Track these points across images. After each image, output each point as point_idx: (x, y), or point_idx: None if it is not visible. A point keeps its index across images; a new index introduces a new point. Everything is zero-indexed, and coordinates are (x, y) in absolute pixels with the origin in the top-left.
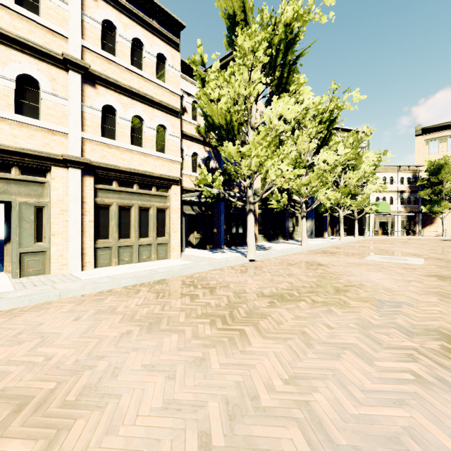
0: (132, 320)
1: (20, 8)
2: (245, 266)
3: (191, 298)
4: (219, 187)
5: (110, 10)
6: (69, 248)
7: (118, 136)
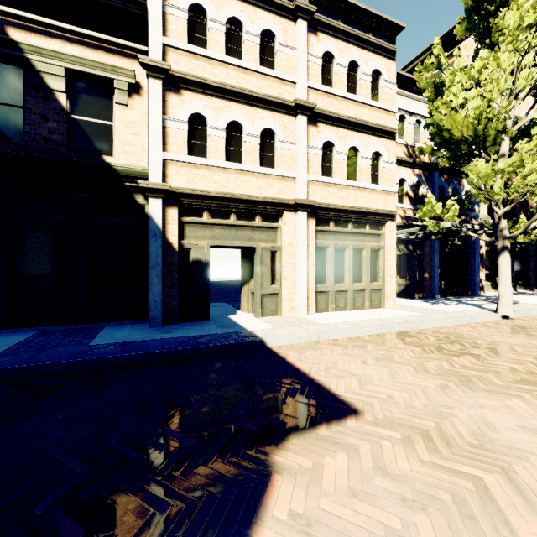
0: (430, 374)
1: (263, 68)
2: (504, 325)
3: (475, 358)
4: (453, 219)
5: (328, 40)
6: (298, 291)
7: (335, 173)
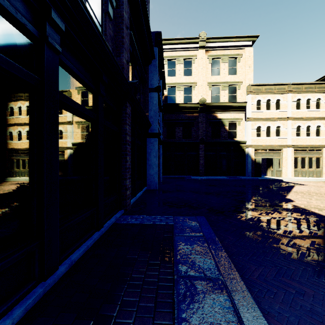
0: None
1: (277, 110)
2: None
3: None
4: None
5: (298, 95)
6: (288, 170)
7: (301, 134)
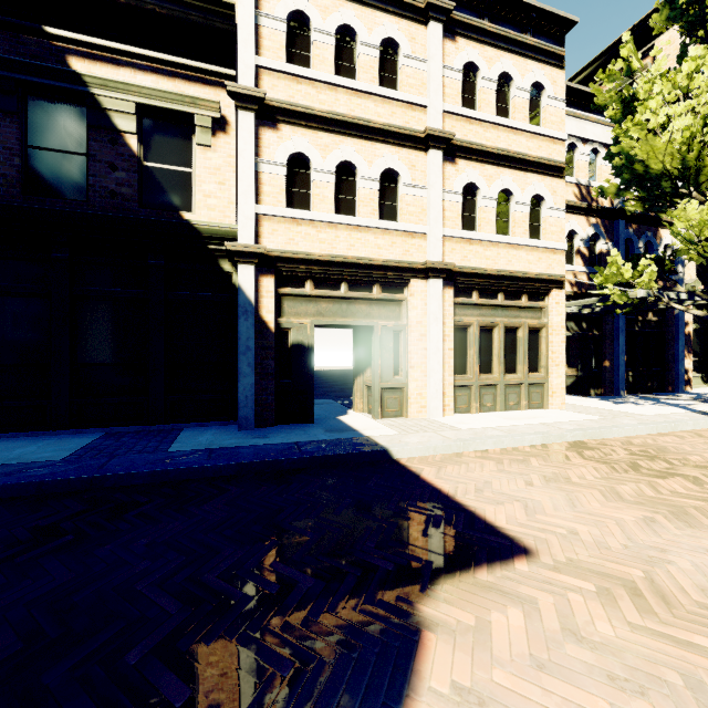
0: (626, 501)
1: (384, 89)
2: None
3: (689, 481)
4: (648, 285)
5: (471, 47)
6: (429, 385)
7: (479, 225)
